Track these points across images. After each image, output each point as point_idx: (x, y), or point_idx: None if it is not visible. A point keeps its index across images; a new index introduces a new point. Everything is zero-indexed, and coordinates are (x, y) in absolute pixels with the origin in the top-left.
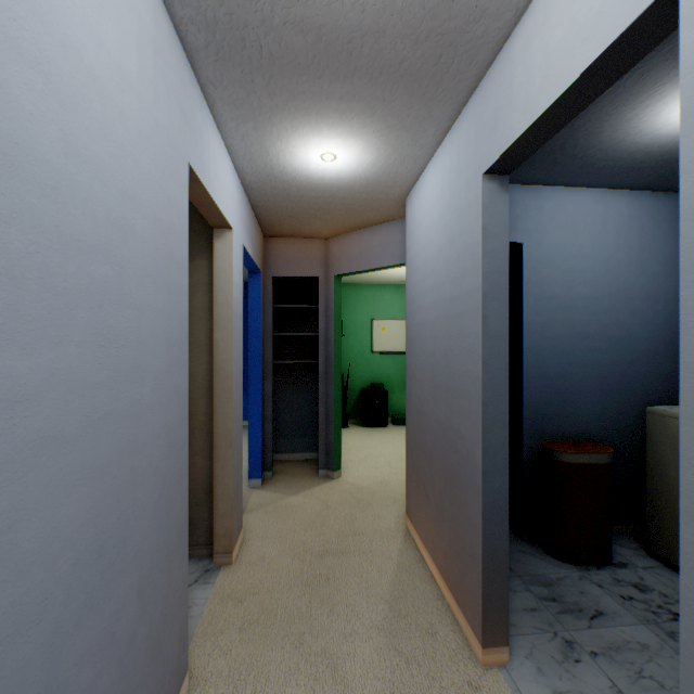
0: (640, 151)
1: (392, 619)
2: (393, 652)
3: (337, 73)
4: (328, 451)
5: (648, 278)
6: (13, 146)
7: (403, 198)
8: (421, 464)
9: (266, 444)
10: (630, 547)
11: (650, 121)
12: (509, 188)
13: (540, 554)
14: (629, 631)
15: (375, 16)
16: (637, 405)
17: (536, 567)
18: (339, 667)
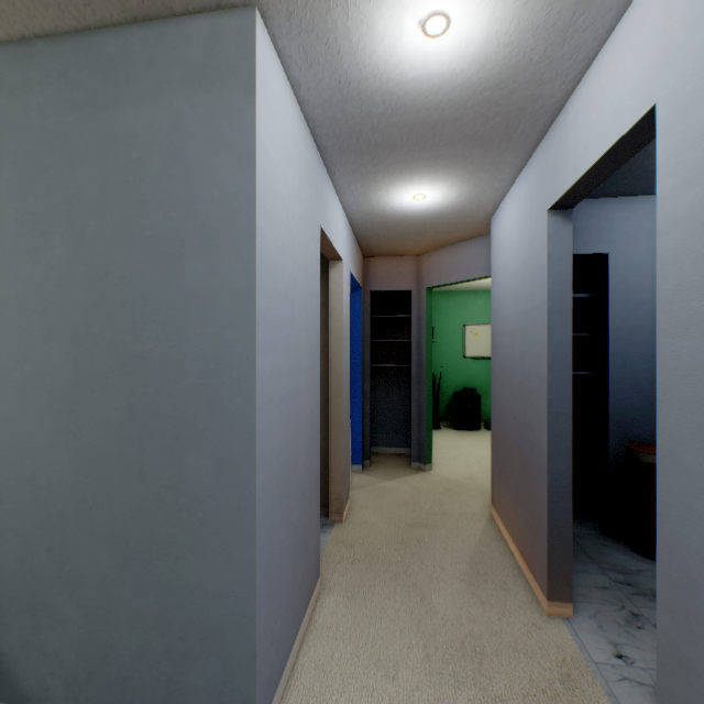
0: None
1: (471, 575)
2: (470, 594)
3: (425, 146)
4: (419, 446)
5: None
6: (264, 258)
7: (488, 219)
8: (502, 456)
9: (365, 436)
10: None
11: None
12: (592, 202)
13: (624, 550)
14: None
15: (452, 112)
16: None
17: (616, 559)
18: (427, 596)
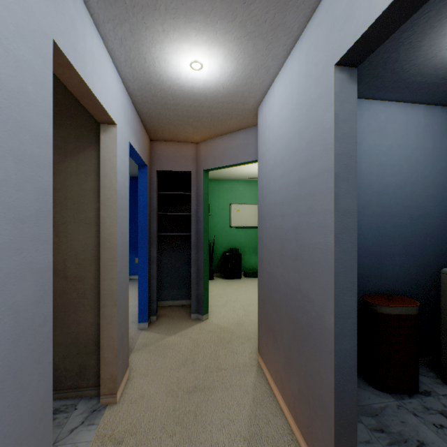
0: (444, 67)
1: None
2: None
3: None
4: (198, 300)
5: (438, 171)
6: None
7: (256, 108)
8: (271, 316)
9: (152, 295)
10: (428, 375)
11: None
12: None
13: (363, 385)
14: None
15: None
16: (430, 266)
17: (362, 398)
18: None
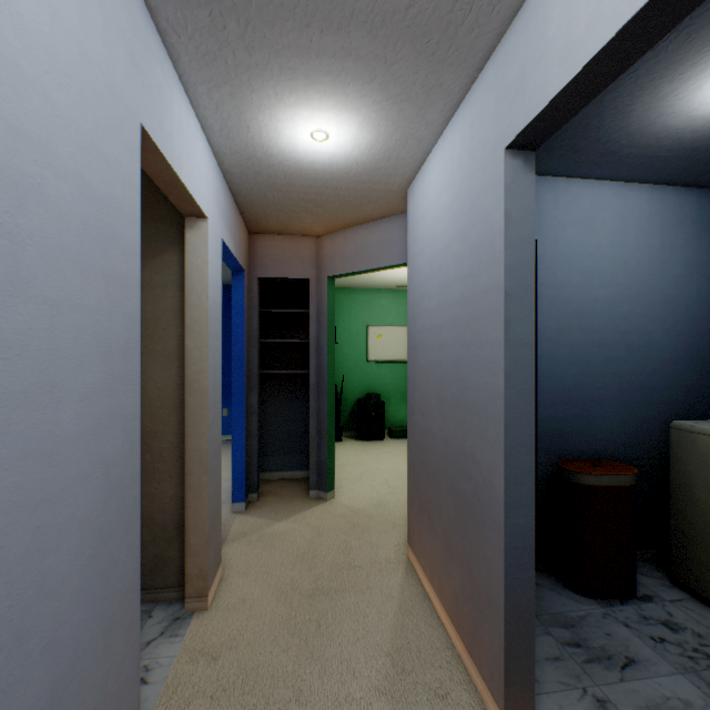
0: (669, 136)
1: (394, 678)
2: None
3: (330, 19)
4: (320, 470)
5: (670, 280)
6: None
7: (404, 190)
8: (425, 488)
9: (251, 463)
10: (653, 575)
11: (687, 99)
12: None
13: (557, 587)
14: (667, 684)
15: None
16: (657, 418)
17: (554, 604)
18: None
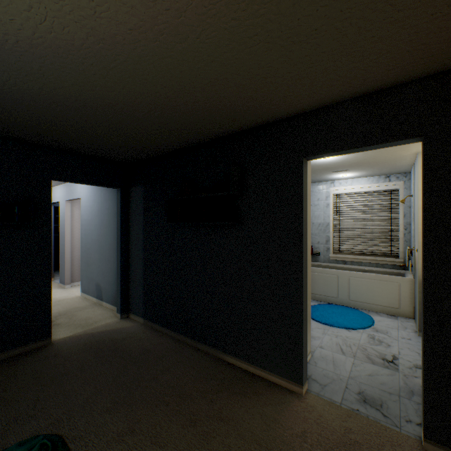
0: None
1: None
2: None
3: None
4: None
5: None
6: None
7: None
8: None
9: None
10: None
11: None
12: None
13: None
14: None
15: None
16: None
17: None
18: None
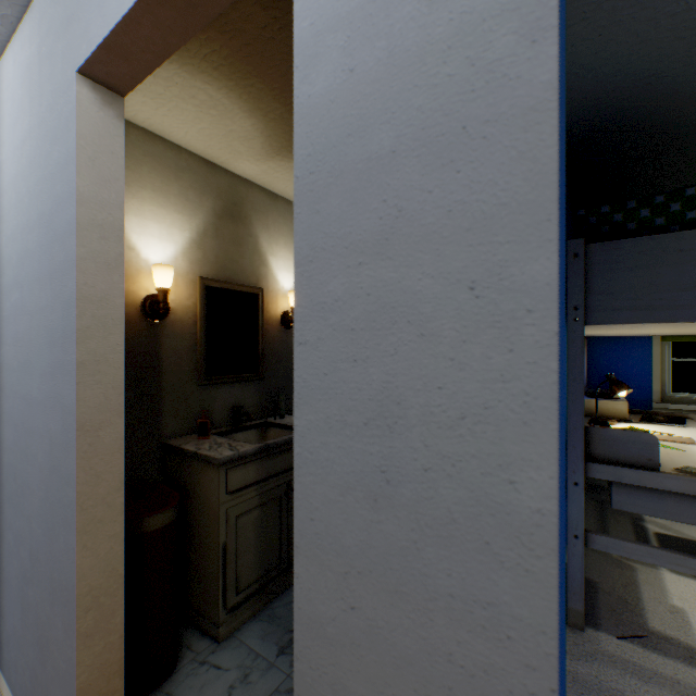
0: None
1: None
2: None
3: None
4: None
5: None
6: None
7: None
8: None
9: None
10: None
11: None
12: None
13: None
14: None
15: None
16: None
17: None
18: None
